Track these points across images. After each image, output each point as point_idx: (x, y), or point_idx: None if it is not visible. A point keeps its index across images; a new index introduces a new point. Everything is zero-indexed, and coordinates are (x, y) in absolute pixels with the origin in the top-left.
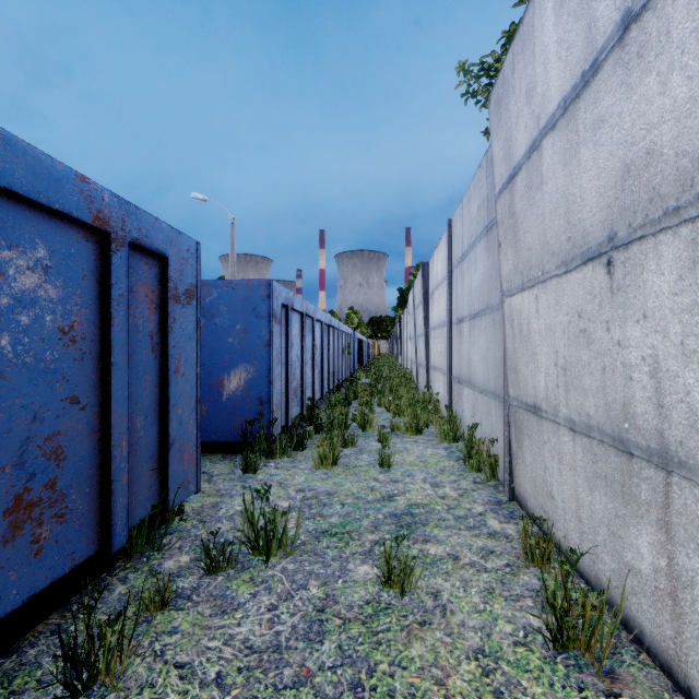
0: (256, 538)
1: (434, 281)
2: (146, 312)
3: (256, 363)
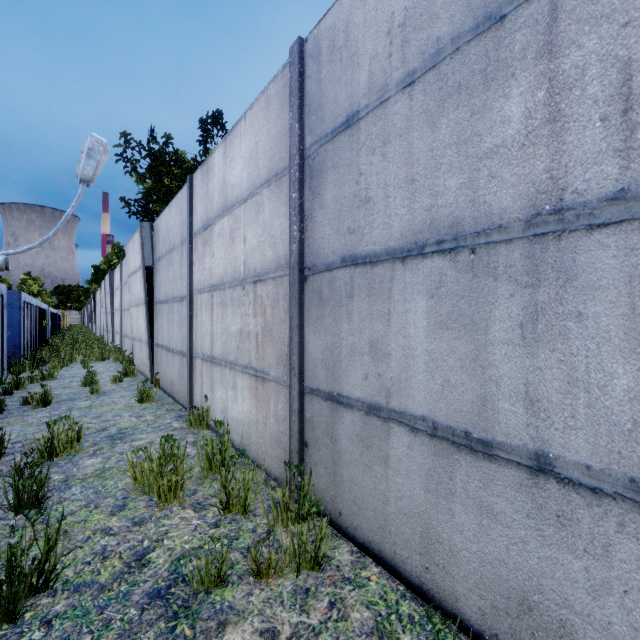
0: (43, 377)
1: (116, 284)
2: None
3: (12, 329)
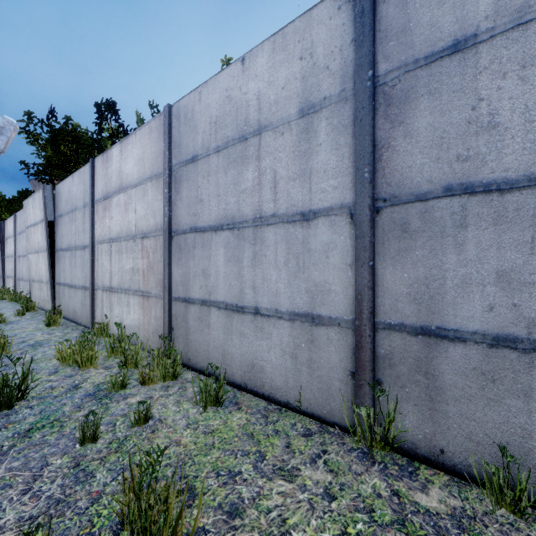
0: None
1: (8, 233)
2: None
3: None
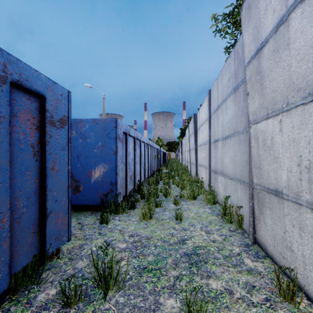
0: (99, 278)
1: (200, 122)
2: (28, 131)
3: (109, 163)
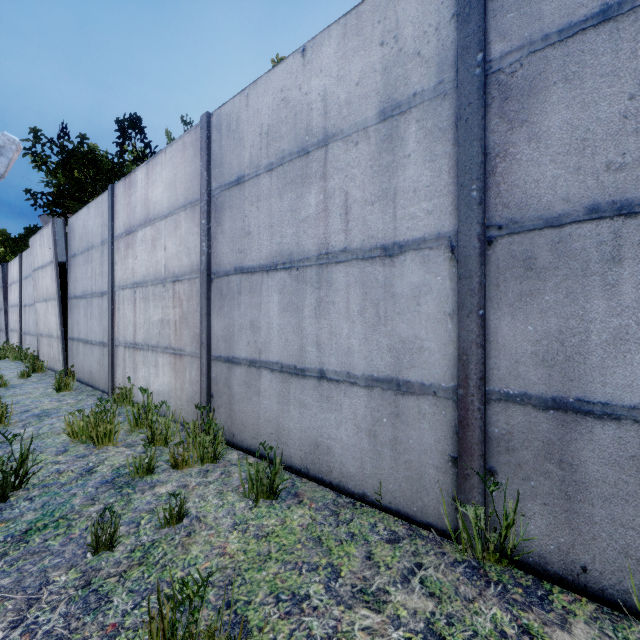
0: None
1: (12, 278)
2: None
3: None
